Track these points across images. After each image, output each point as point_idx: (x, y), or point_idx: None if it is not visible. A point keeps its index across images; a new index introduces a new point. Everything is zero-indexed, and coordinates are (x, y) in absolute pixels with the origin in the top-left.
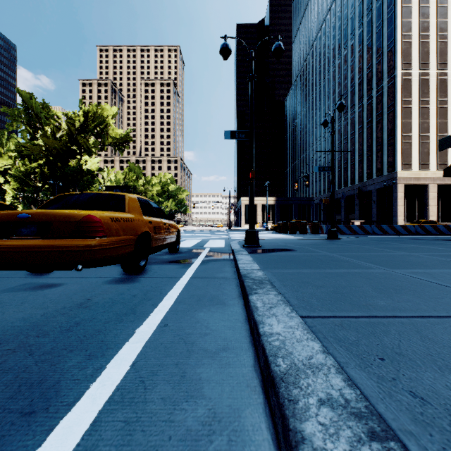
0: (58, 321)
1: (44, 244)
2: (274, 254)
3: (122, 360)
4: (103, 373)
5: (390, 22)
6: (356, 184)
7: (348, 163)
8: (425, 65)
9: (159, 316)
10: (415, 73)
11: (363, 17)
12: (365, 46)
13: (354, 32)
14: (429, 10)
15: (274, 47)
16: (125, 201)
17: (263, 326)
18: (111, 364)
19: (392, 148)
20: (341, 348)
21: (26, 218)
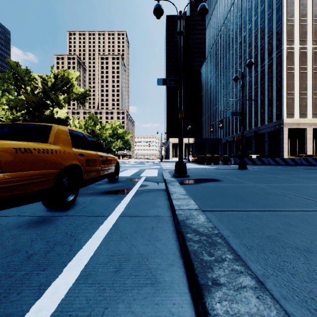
0: None
1: None
2: (204, 184)
3: None
4: None
5: (278, 10)
6: (252, 129)
7: (247, 113)
8: (304, 42)
9: None
10: (296, 47)
11: (258, 7)
12: (259, 29)
13: (251, 18)
14: (306, 1)
15: (199, 7)
16: (50, 132)
17: None
18: None
19: (279, 102)
20: None
21: None
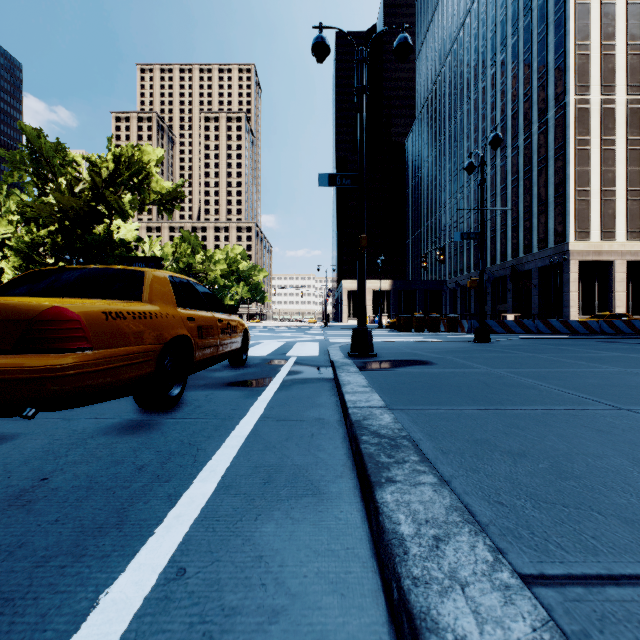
0: None
1: None
2: (402, 370)
3: None
4: None
5: (558, 26)
6: (508, 261)
7: (497, 230)
8: (610, 89)
9: (173, 536)
10: (595, 100)
11: (518, 20)
12: (521, 62)
13: (505, 41)
14: (615, 8)
15: (397, 42)
16: (143, 282)
17: None
18: None
19: (561, 208)
20: None
21: None
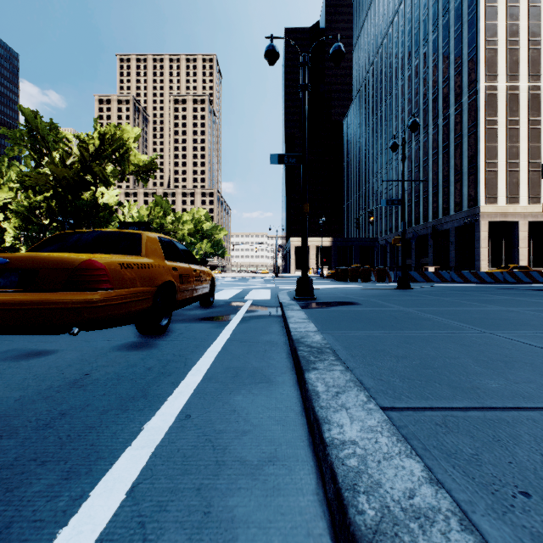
0: (37, 410)
1: (27, 300)
2: (334, 308)
3: (117, 481)
4: (82, 507)
5: (471, 25)
6: (429, 222)
7: (420, 196)
8: (514, 78)
9: (180, 401)
10: (501, 87)
11: (438, 19)
12: (440, 55)
13: (427, 37)
14: (519, 10)
15: (332, 50)
16: (141, 242)
17: (330, 428)
18: (98, 489)
19: (473, 178)
20: (455, 470)
21: (3, 263)
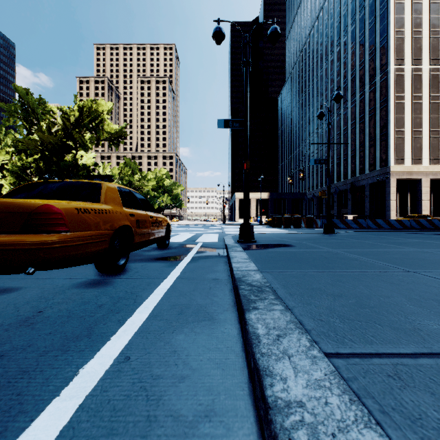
0: None
1: None
2: (271, 250)
3: None
4: None
5: (382, 18)
6: (348, 179)
7: (341, 158)
8: (418, 61)
9: (122, 341)
10: (408, 69)
11: (355, 14)
12: (358, 43)
13: (346, 28)
14: (421, 6)
15: (270, 31)
16: (100, 191)
17: (272, 383)
18: None
19: (384, 143)
20: None
21: None
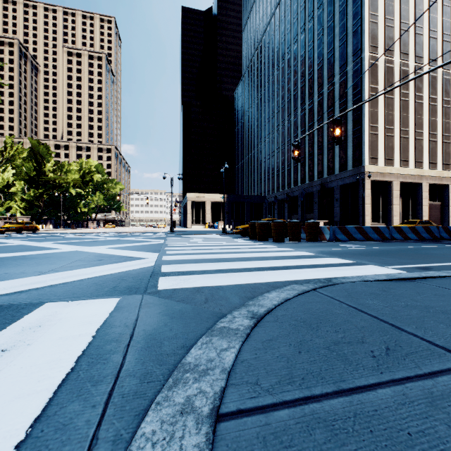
0: None
1: None
2: None
3: None
4: None
5: None
6: (315, 181)
7: (306, 157)
8: (390, 52)
9: None
10: (381, 59)
11: None
12: (326, 29)
13: (312, 13)
14: None
15: None
16: None
17: None
18: None
19: (358, 139)
20: None
21: None
